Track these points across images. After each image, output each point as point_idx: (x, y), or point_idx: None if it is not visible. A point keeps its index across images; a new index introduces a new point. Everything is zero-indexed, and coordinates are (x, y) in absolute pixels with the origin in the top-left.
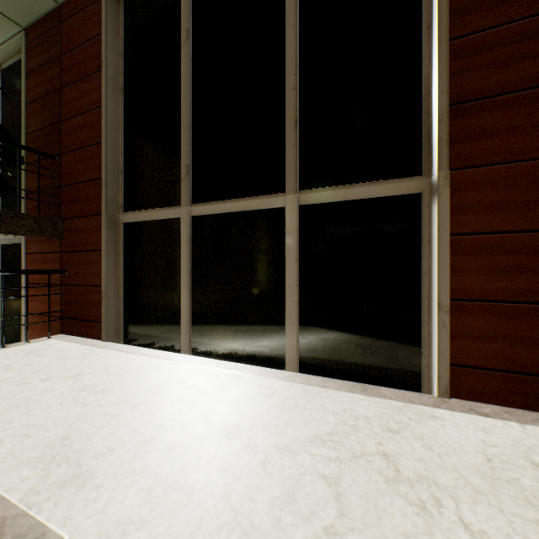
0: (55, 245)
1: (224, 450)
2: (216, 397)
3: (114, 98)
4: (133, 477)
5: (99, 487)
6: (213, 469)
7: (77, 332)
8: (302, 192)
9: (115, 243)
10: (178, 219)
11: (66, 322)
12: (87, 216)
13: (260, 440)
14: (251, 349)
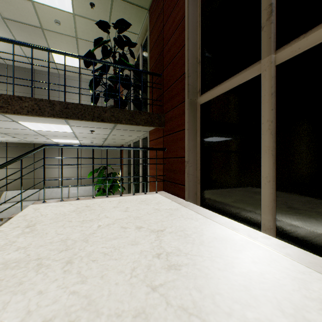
0: (160, 133)
1: None
2: None
3: (193, 5)
4: None
5: None
6: None
7: (171, 191)
8: None
9: (194, 122)
10: (255, 78)
11: (165, 184)
12: (176, 106)
13: None
14: None
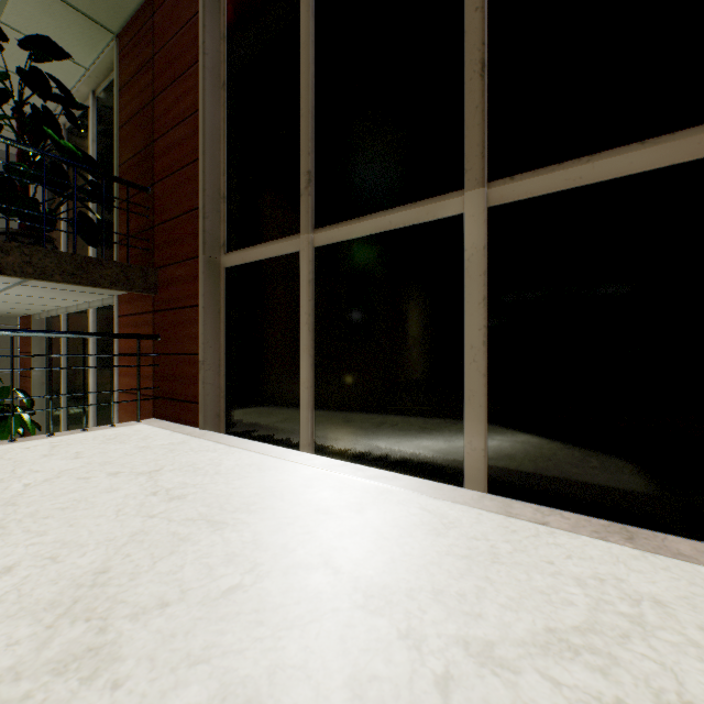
0: (147, 303)
1: (358, 638)
2: (346, 523)
3: (213, 98)
4: (182, 672)
5: (118, 685)
6: (335, 682)
7: (171, 416)
8: (494, 184)
9: (216, 296)
10: (295, 254)
11: (159, 403)
12: (182, 261)
13: (430, 623)
14: (404, 449)
